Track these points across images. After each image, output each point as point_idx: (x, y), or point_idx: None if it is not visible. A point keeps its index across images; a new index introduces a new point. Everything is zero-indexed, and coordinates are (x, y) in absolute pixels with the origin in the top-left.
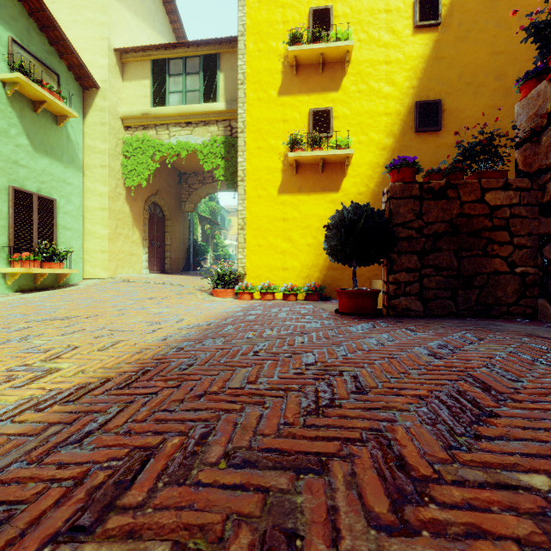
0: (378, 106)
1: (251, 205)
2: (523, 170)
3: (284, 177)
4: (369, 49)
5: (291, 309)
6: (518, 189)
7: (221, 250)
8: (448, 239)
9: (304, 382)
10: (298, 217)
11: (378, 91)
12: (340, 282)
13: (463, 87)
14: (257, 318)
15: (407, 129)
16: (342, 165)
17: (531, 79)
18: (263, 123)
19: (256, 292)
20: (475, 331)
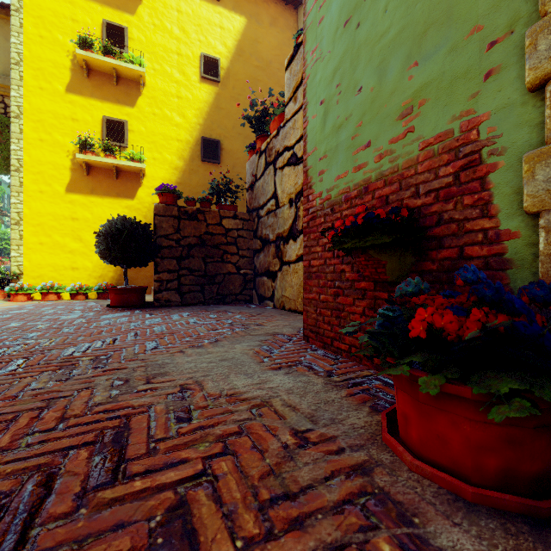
0: (171, 131)
1: (31, 199)
2: (249, 207)
3: (74, 176)
4: (163, 80)
5: (67, 307)
6: (242, 219)
7: (5, 244)
8: (198, 249)
9: (4, 347)
10: (90, 218)
11: (171, 119)
12: (136, 281)
13: (236, 135)
14: (13, 316)
15: (195, 157)
16: (137, 176)
17: (252, 149)
18: (46, 115)
19: (37, 293)
20: (195, 312)
